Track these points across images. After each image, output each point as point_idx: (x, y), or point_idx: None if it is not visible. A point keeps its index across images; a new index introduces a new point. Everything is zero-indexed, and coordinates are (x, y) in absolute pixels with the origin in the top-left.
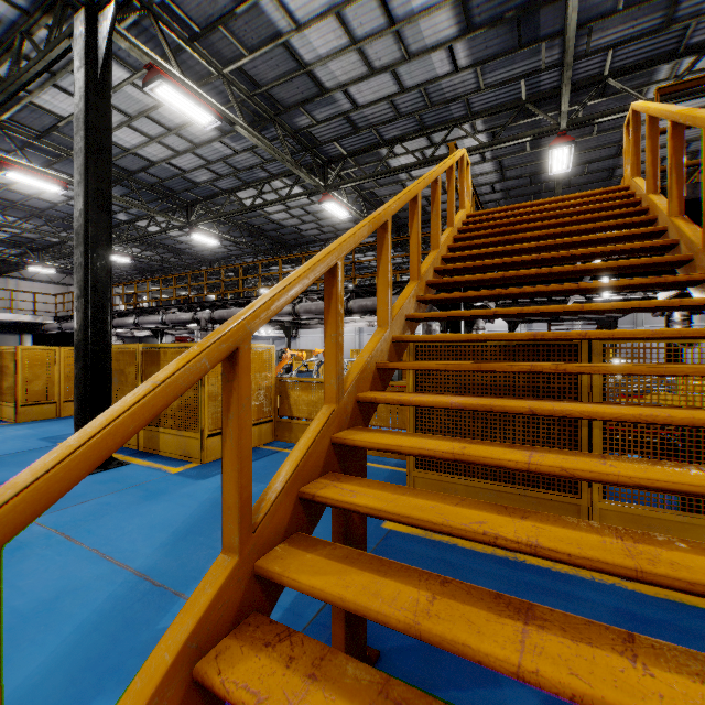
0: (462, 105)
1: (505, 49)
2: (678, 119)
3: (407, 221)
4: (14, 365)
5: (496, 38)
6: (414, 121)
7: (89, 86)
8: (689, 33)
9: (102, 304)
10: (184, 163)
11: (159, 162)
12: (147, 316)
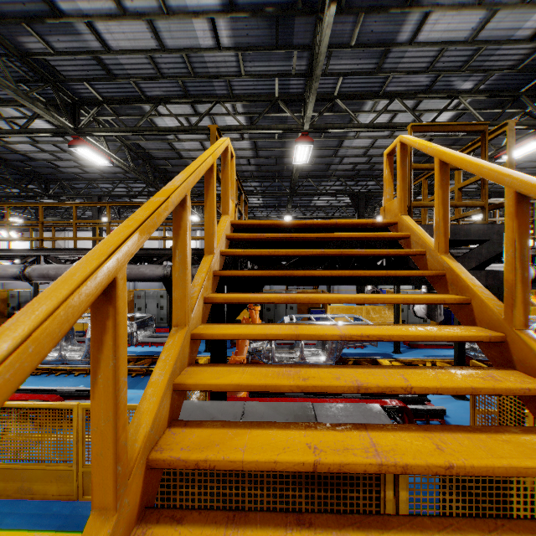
0: (224, 84)
1: (264, 43)
2: None
3: (175, 175)
4: None
5: (256, 28)
6: (178, 86)
7: None
8: (388, 82)
9: None
10: None
11: None
12: None
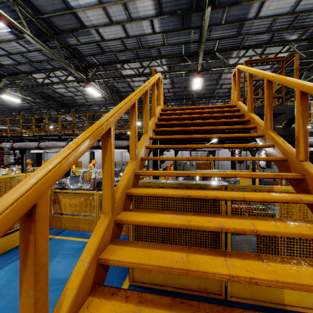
0: (156, 50)
1: (176, 28)
2: (274, 79)
3: None
4: None
5: (172, 21)
6: (134, 54)
7: None
8: (244, 40)
9: None
10: None
11: None
12: None
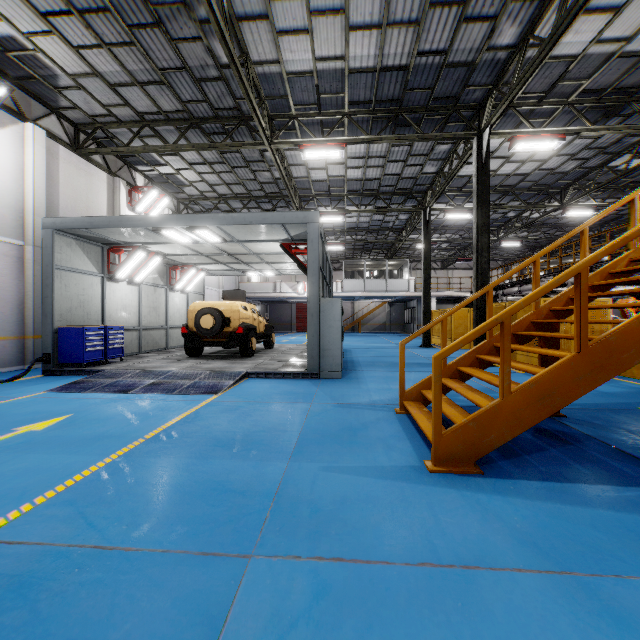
0: None
1: None
2: None
3: None
4: (449, 318)
5: None
6: None
7: (478, 173)
8: None
9: (484, 281)
10: (551, 164)
11: (531, 172)
12: (526, 285)
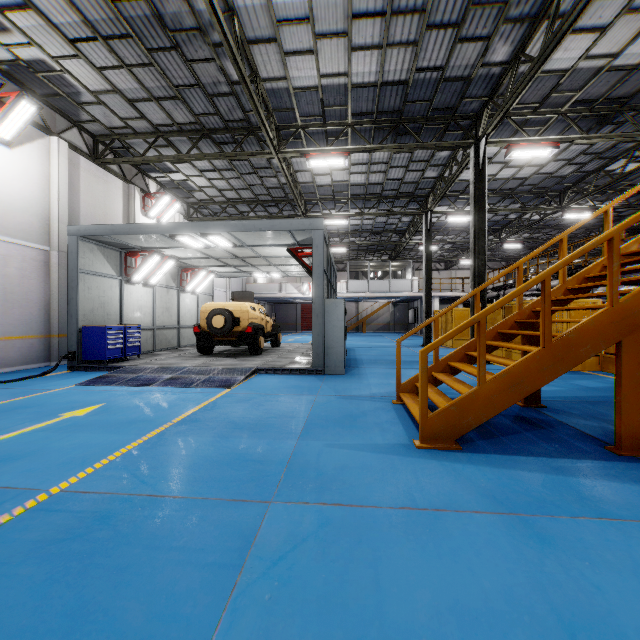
0: None
1: None
2: None
3: None
4: (450, 318)
5: None
6: None
7: (475, 180)
8: None
9: (481, 283)
10: (549, 169)
11: (530, 176)
12: None
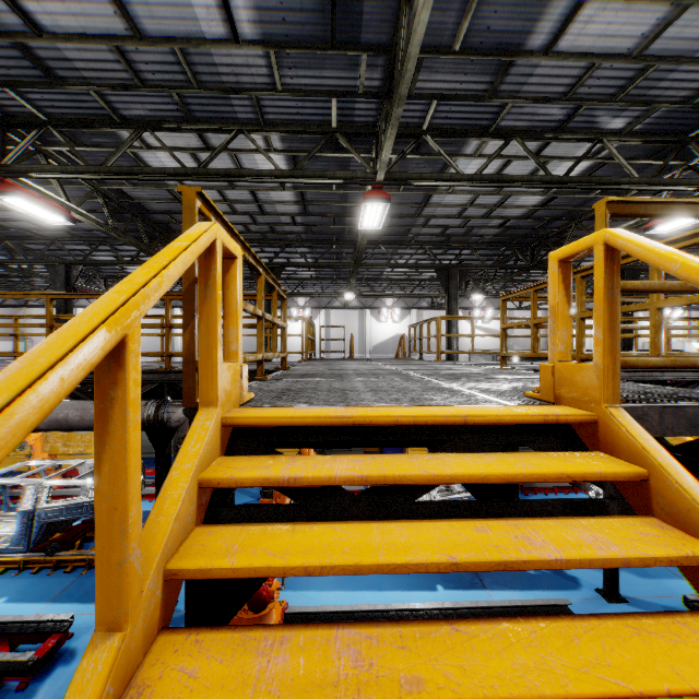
0: (249, 103)
1: (312, 37)
2: None
3: None
4: None
5: (299, 10)
6: (173, 102)
7: None
8: (504, 113)
9: None
10: None
11: None
12: None
